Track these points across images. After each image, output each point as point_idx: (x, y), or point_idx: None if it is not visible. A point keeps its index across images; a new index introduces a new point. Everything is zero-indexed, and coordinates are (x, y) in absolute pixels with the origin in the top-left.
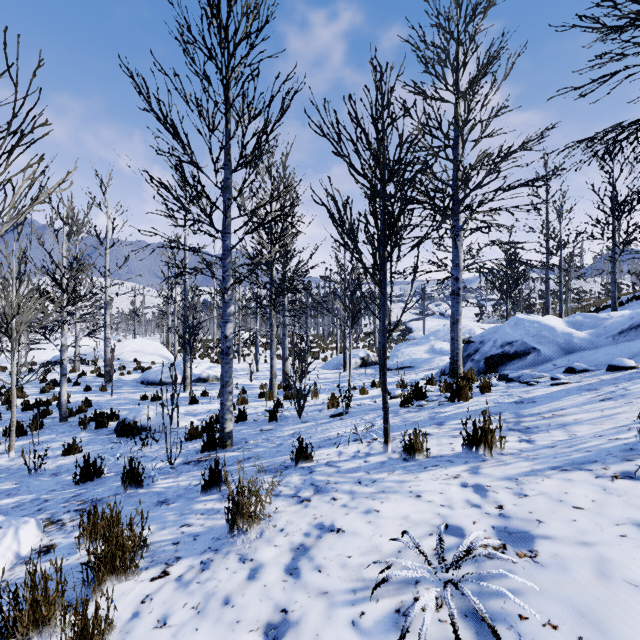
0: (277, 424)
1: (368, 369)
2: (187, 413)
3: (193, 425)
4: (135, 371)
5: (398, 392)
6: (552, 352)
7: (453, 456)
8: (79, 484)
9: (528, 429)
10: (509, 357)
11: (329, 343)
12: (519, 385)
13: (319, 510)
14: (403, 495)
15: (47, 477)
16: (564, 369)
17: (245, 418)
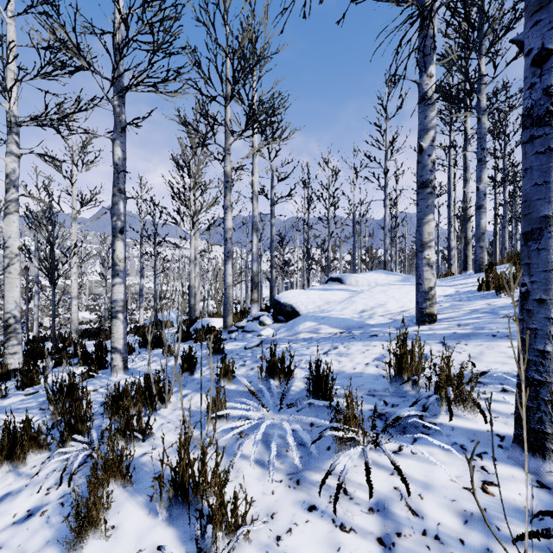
0: None
1: None
2: None
3: None
4: None
5: None
6: None
7: None
8: None
9: None
10: None
11: None
12: None
13: None
14: None
15: None
16: None
17: None
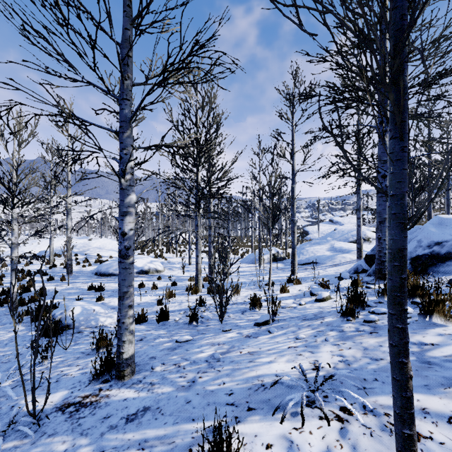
0: (197, 329)
1: (278, 264)
2: None
3: (101, 334)
4: (95, 263)
5: (325, 294)
6: None
7: None
8: None
9: None
10: (441, 258)
11: (245, 242)
12: None
13: None
14: None
15: None
16: None
17: (167, 318)
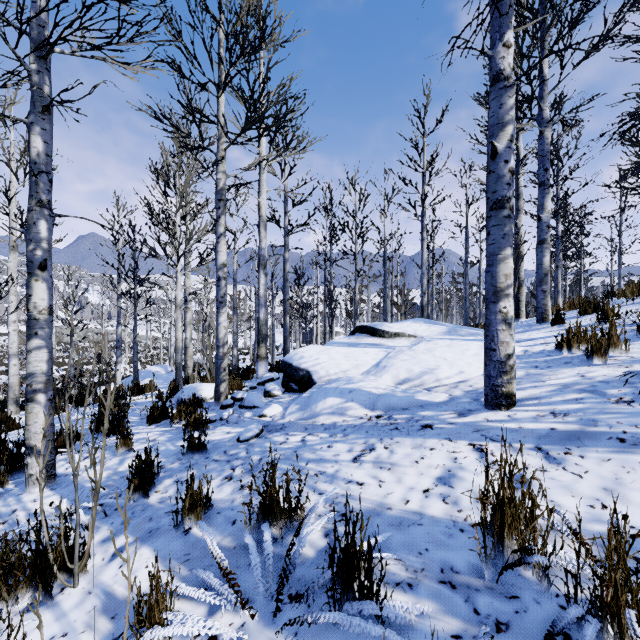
0: None
1: None
2: None
3: None
4: None
5: None
6: None
7: None
8: None
9: None
10: None
11: None
12: None
13: None
14: None
15: None
16: None
17: None
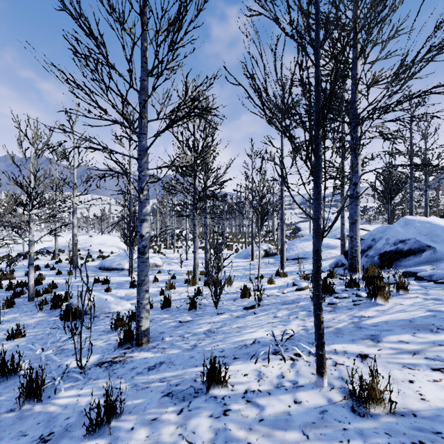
0: (196, 313)
1: (270, 259)
2: (126, 296)
3: (119, 316)
4: (98, 259)
5: (304, 285)
6: None
7: (436, 419)
8: None
9: None
10: (403, 254)
11: (240, 238)
12: (436, 285)
13: None
14: None
15: None
16: None
17: (169, 305)
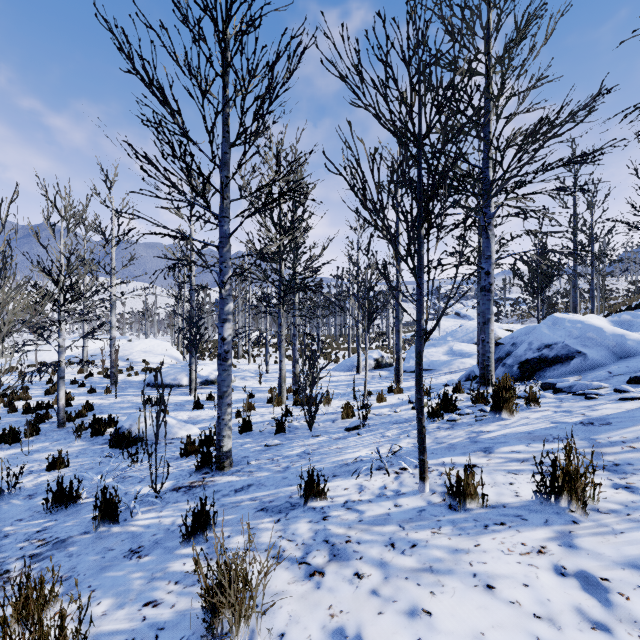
0: (285, 437)
1: (382, 371)
2: (190, 420)
3: (189, 439)
4: (143, 372)
5: None
6: (602, 357)
7: (522, 507)
8: (51, 512)
9: (617, 466)
10: (548, 362)
11: (341, 343)
12: (573, 397)
13: (337, 597)
14: (464, 581)
15: (20, 500)
16: (625, 378)
17: (250, 428)
